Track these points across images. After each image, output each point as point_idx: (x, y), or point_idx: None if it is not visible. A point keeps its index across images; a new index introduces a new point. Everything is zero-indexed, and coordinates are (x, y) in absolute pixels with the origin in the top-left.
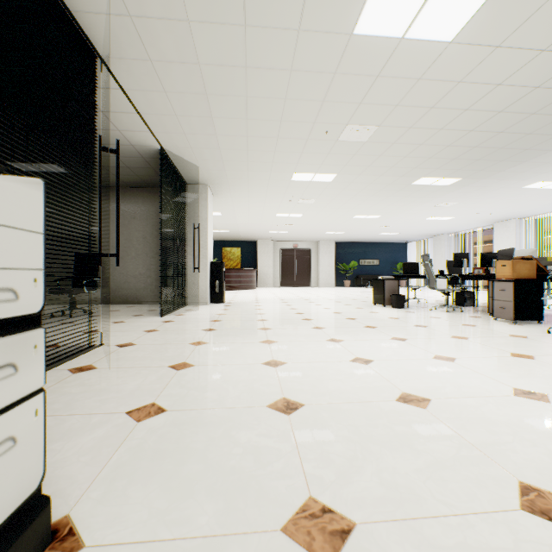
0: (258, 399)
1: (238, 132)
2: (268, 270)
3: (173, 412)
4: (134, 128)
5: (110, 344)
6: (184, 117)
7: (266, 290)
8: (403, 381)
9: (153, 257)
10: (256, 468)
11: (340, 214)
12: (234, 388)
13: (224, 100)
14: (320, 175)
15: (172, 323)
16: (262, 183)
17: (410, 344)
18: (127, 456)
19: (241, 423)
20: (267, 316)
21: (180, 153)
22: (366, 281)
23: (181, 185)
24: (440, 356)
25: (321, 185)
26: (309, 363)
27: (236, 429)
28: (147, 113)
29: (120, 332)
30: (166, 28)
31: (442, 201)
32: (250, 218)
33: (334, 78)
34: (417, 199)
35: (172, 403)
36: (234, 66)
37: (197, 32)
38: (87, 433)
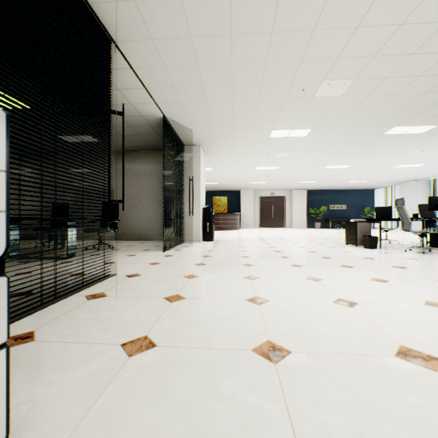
0: (243, 340)
1: (224, 97)
2: (249, 214)
3: (162, 348)
4: (143, 101)
5: (121, 274)
6: (180, 88)
7: (247, 230)
8: (397, 331)
9: (159, 204)
10: (242, 437)
11: (312, 165)
12: (219, 325)
13: (213, 69)
14: (295, 131)
15: (171, 257)
16: (245, 141)
17: (393, 286)
18: (112, 399)
19: (225, 368)
20: (249, 253)
21: (178, 119)
22: (335, 223)
23: (180, 146)
24: (432, 302)
25: (296, 140)
26: (291, 302)
27: (221, 376)
28: (151, 87)
29: (131, 264)
30: (163, 7)
31: (414, 149)
32: (235, 172)
33: (312, 34)
34: (387, 148)
35: (162, 337)
36: (220, 36)
37: (189, 6)
38: (84, 365)
